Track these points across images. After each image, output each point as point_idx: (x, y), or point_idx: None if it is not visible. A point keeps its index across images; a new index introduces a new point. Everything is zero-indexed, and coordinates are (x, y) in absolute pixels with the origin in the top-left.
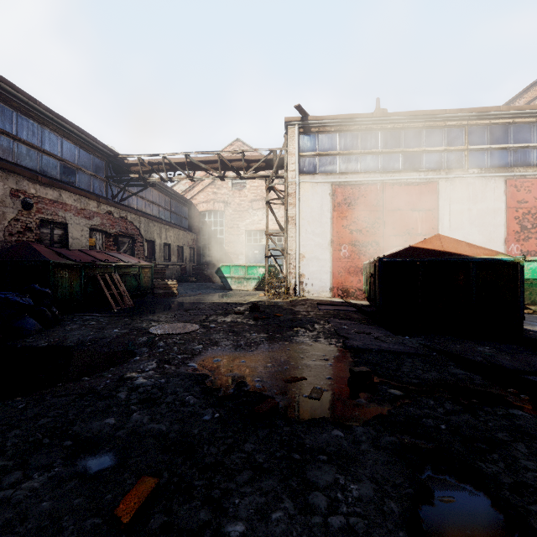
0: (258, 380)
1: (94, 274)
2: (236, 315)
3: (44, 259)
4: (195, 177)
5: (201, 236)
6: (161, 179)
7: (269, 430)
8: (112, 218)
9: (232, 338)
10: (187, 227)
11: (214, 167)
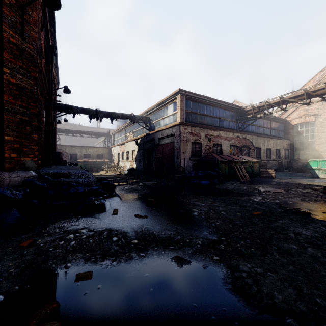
0: (307, 209)
1: (233, 165)
2: (311, 190)
3: (217, 159)
4: (286, 108)
5: (294, 141)
6: (264, 114)
7: (302, 216)
8: (238, 139)
9: (301, 197)
10: (283, 137)
11: (301, 98)
